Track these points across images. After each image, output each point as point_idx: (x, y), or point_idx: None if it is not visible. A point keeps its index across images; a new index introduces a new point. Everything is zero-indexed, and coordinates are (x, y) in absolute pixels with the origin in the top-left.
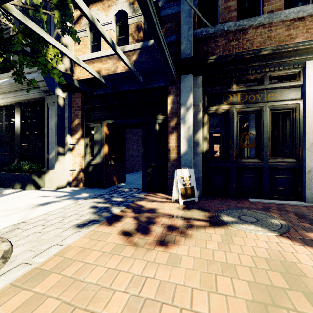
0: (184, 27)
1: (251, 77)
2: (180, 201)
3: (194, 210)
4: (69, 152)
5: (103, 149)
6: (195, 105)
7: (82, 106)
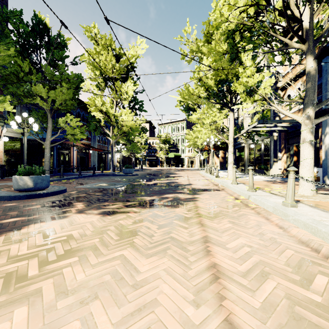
0: (323, 91)
1: None
2: None
3: None
4: (279, 160)
5: (293, 159)
6: None
7: (285, 138)
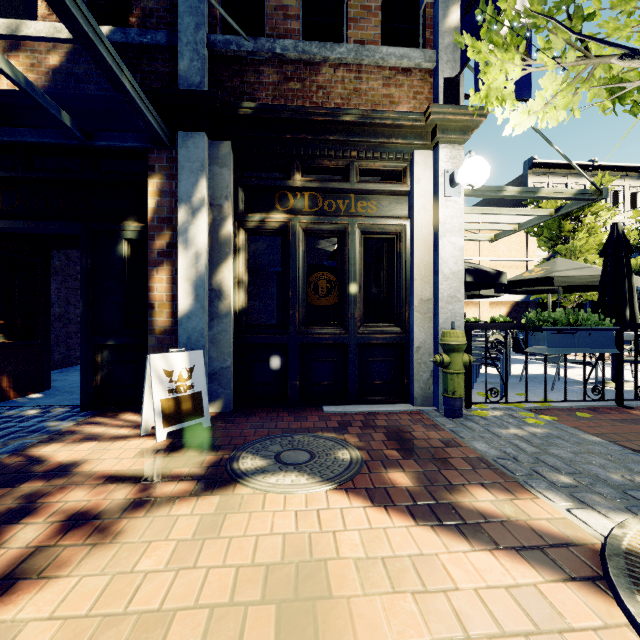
0: (186, 18)
1: (329, 163)
2: (157, 431)
3: (187, 450)
4: None
5: None
6: (215, 206)
7: None
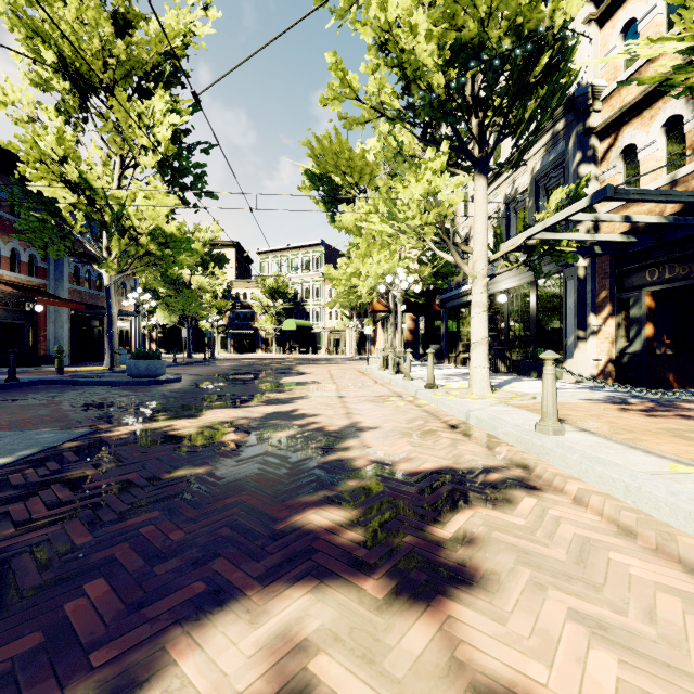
0: None
1: None
2: None
3: None
4: (592, 336)
5: (644, 330)
6: None
7: (612, 271)
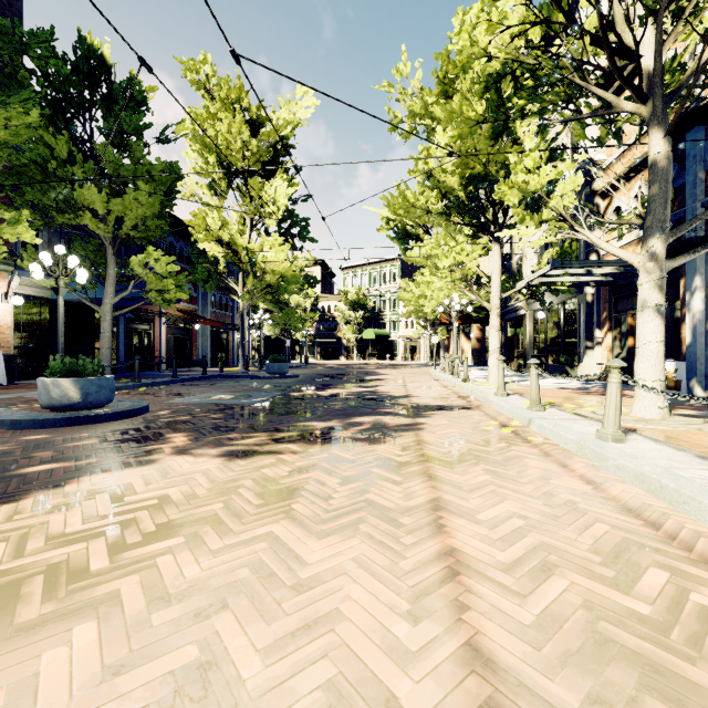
0: (688, 201)
1: None
2: None
3: None
4: (598, 346)
5: (627, 342)
6: (707, 287)
7: (610, 298)
